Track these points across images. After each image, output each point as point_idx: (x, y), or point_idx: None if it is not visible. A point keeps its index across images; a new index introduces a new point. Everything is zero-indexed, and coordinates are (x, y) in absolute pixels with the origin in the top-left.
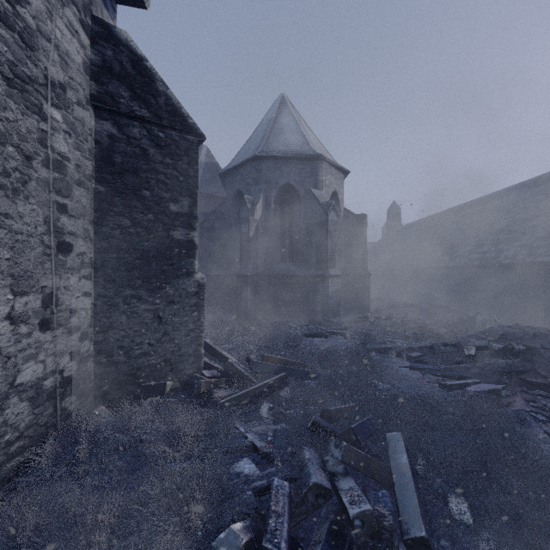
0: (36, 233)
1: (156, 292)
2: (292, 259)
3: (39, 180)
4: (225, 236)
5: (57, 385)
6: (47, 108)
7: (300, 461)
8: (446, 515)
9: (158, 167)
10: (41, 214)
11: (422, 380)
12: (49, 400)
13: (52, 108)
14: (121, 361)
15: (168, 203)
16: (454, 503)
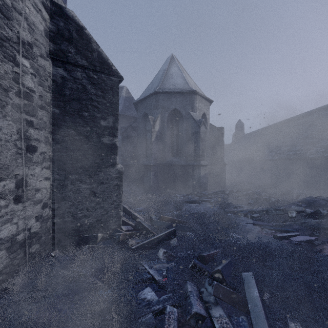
0: (11, 139)
1: (92, 177)
2: (178, 155)
3: (14, 105)
4: (137, 141)
5: (26, 238)
6: (19, 58)
7: (184, 293)
8: None
9: (93, 97)
10: (15, 127)
11: (261, 232)
12: (20, 248)
13: (23, 58)
14: (69, 221)
15: (100, 120)
16: (292, 327)
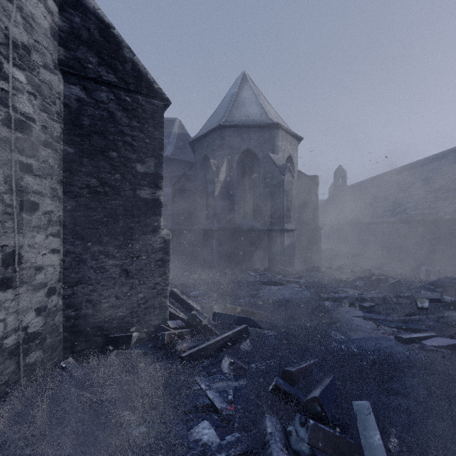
0: None
1: (123, 248)
2: (252, 216)
3: None
4: (194, 196)
5: (20, 342)
6: (8, 68)
7: (261, 434)
8: None
9: (125, 129)
10: (1, 173)
11: (377, 331)
12: (10, 357)
13: (15, 69)
14: (89, 314)
15: (135, 163)
16: None
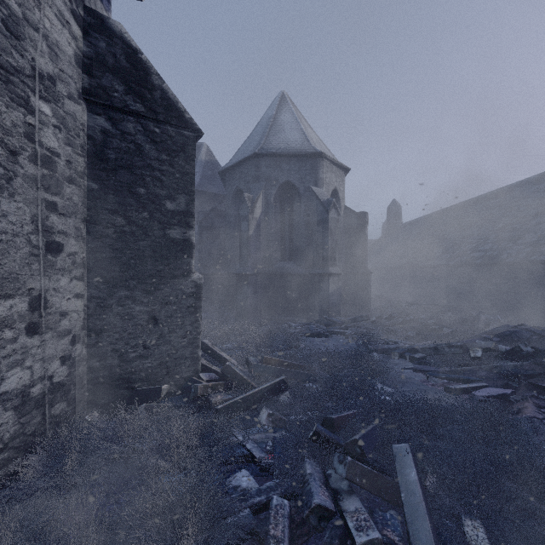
0: (22, 232)
1: (152, 293)
2: (292, 258)
3: (26, 177)
4: (225, 234)
5: (45, 392)
6: (35, 101)
7: (301, 476)
8: (460, 539)
9: (154, 163)
10: (28, 212)
11: (426, 383)
12: (37, 407)
13: (41, 101)
14: (115, 364)
15: (164, 200)
16: (469, 526)
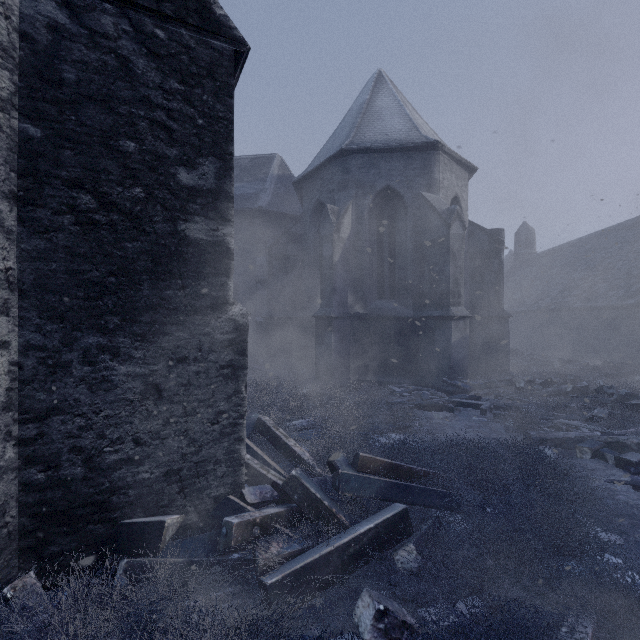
0: None
1: (151, 340)
2: (394, 295)
3: None
4: (301, 265)
5: None
6: None
7: None
8: None
9: (153, 95)
10: None
11: None
12: None
13: None
14: (77, 477)
15: (175, 167)
16: None
